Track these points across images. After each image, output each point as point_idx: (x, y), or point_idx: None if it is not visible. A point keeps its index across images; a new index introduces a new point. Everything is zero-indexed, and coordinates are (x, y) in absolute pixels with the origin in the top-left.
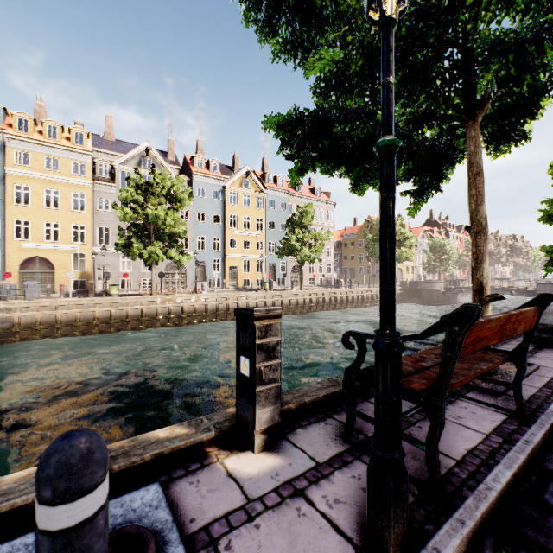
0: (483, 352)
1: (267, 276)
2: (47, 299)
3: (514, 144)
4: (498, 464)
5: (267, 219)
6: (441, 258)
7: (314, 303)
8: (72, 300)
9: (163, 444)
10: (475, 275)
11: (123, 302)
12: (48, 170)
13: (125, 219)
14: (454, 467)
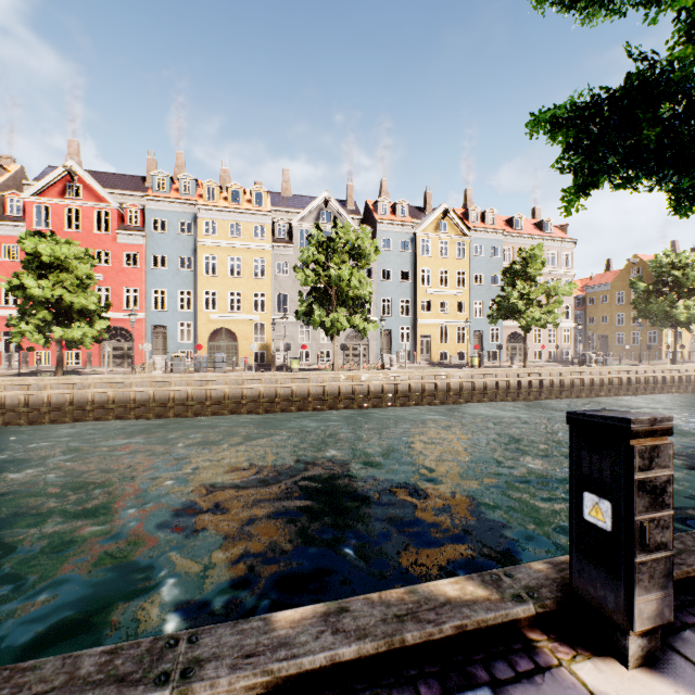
0: None
1: (471, 347)
2: (233, 372)
3: None
4: None
5: (471, 270)
6: None
7: (545, 387)
8: (255, 374)
9: (461, 611)
10: None
11: (305, 378)
12: (232, 237)
13: (306, 282)
14: None
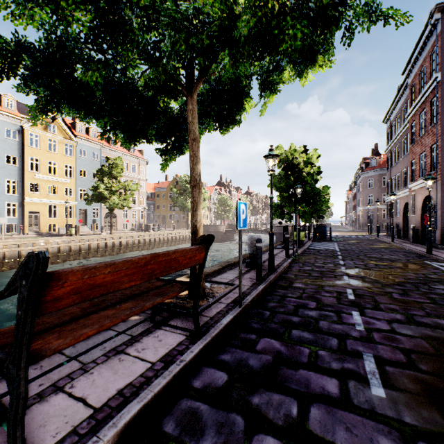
0: (172, 285)
1: (78, 221)
2: None
3: (228, 125)
4: (134, 400)
5: (78, 166)
6: (225, 209)
7: (124, 245)
8: None
9: None
10: (193, 220)
11: None
12: None
13: None
14: (84, 420)
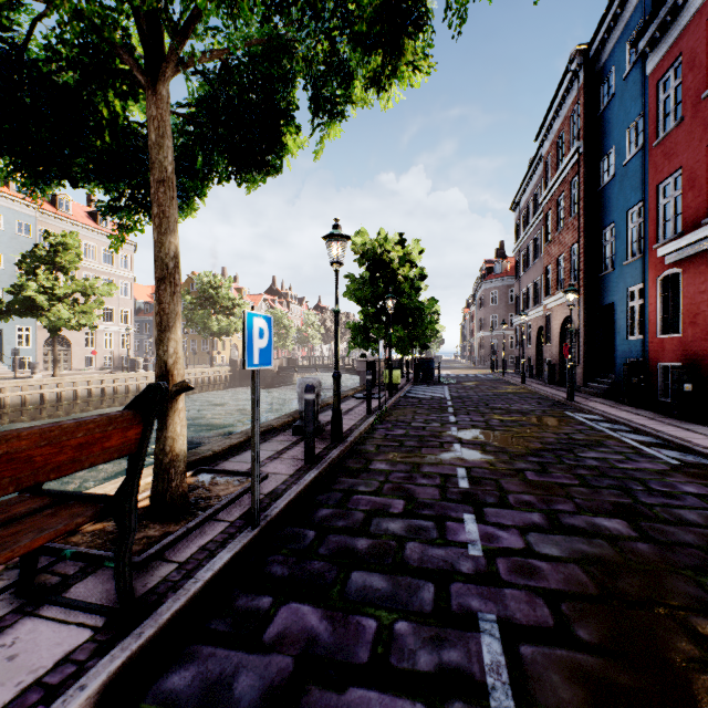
0: (60, 509)
1: None
2: None
3: (251, 170)
4: None
5: None
6: (280, 333)
7: (82, 398)
8: None
9: None
10: (159, 350)
11: None
12: None
13: None
14: None
